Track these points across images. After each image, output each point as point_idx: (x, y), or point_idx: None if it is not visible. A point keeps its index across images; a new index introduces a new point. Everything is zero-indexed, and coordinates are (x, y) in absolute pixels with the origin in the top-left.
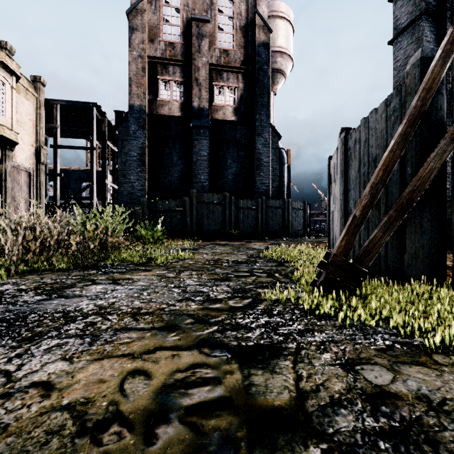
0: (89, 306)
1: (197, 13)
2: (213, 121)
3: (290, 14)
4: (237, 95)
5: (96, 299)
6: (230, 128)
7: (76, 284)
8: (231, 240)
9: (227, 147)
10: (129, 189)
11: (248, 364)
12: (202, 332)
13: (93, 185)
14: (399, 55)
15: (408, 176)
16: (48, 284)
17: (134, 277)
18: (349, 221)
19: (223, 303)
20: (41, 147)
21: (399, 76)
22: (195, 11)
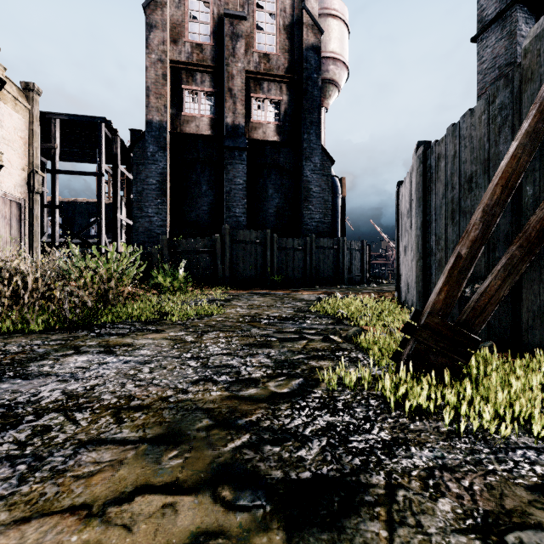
0: (52, 394)
1: (231, 8)
2: (251, 142)
3: (345, 12)
4: (280, 110)
5: (68, 381)
6: (271, 150)
7: (51, 354)
8: (273, 289)
9: (268, 174)
10: (146, 224)
11: (303, 531)
12: (223, 447)
13: (101, 220)
14: (484, 55)
15: (527, 199)
16: (9, 354)
17: (137, 342)
18: (450, 263)
19: (259, 387)
20: (35, 172)
21: (484, 82)
22: (228, 6)
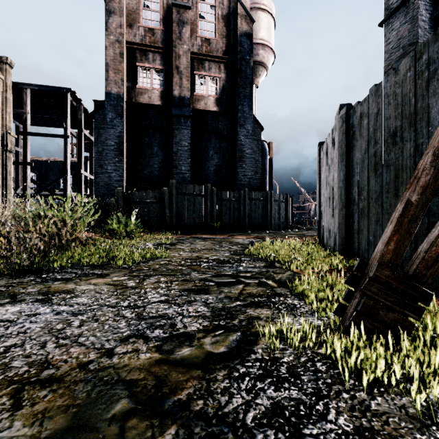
0: None
1: None
2: (195, 111)
3: (272, 7)
4: (219, 85)
5: None
6: (212, 118)
7: None
8: (213, 233)
9: (209, 138)
10: (106, 179)
11: None
12: None
13: (67, 175)
14: (390, 37)
15: None
16: None
17: (78, 288)
18: (398, 211)
19: (194, 346)
20: (8, 134)
21: (390, 60)
22: None
